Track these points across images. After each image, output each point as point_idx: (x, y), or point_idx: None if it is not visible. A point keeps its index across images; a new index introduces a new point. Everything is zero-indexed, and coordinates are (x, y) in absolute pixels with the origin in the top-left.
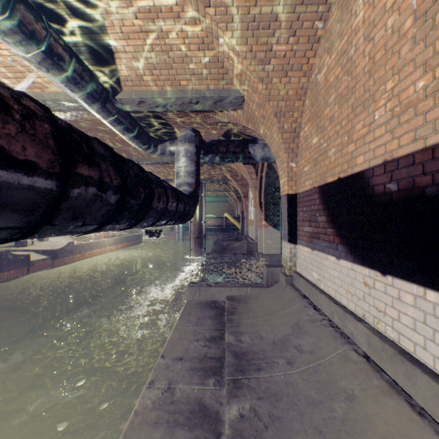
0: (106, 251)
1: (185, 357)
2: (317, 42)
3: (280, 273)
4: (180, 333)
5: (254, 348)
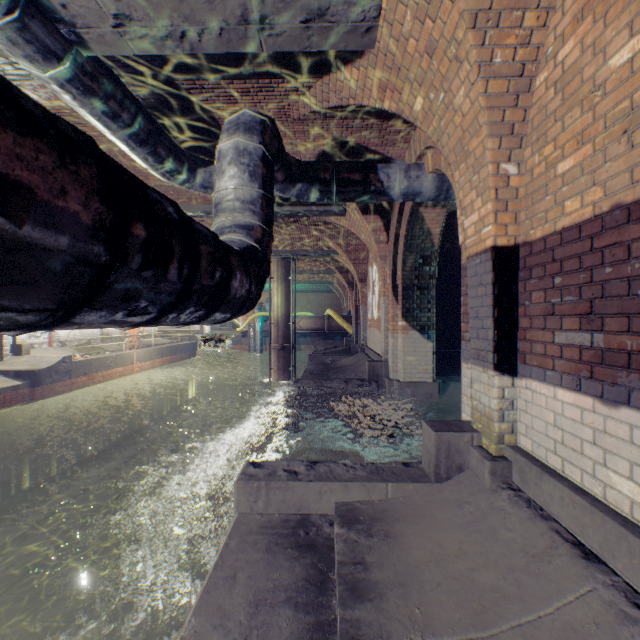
0: (134, 370)
1: None
2: None
3: (469, 447)
4: None
5: None
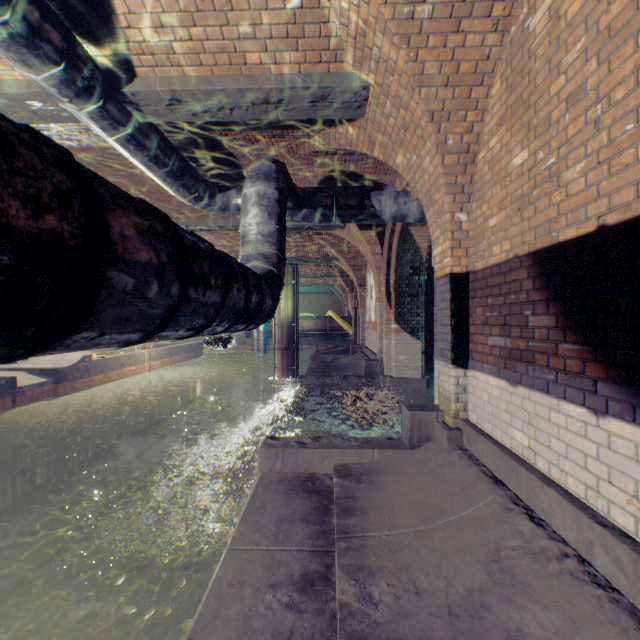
0: (145, 369)
1: None
2: None
3: (435, 422)
4: (237, 565)
5: (404, 629)
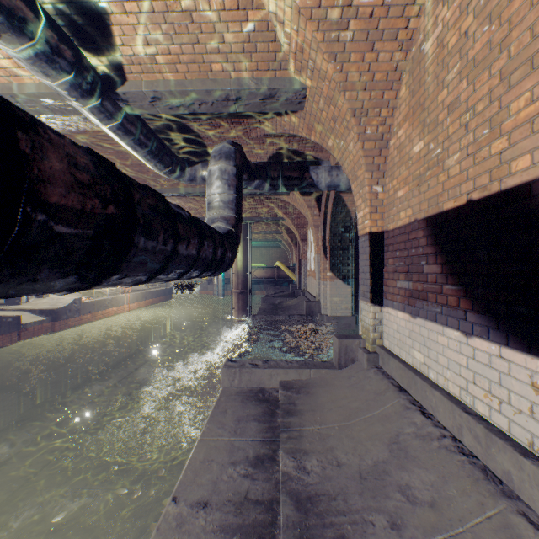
0: (125, 310)
1: (212, 500)
2: None
3: (358, 348)
4: (207, 449)
5: (328, 487)
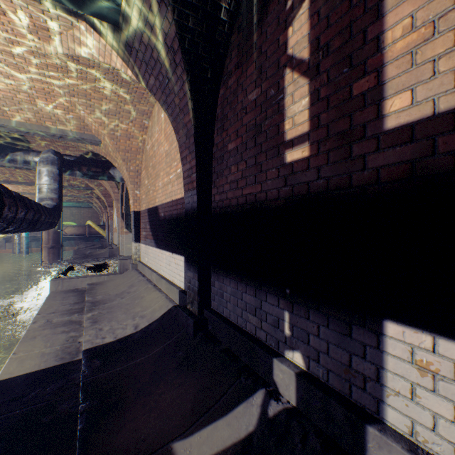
0: None
1: (57, 311)
2: (147, 128)
3: (130, 263)
4: (49, 305)
5: (104, 299)
